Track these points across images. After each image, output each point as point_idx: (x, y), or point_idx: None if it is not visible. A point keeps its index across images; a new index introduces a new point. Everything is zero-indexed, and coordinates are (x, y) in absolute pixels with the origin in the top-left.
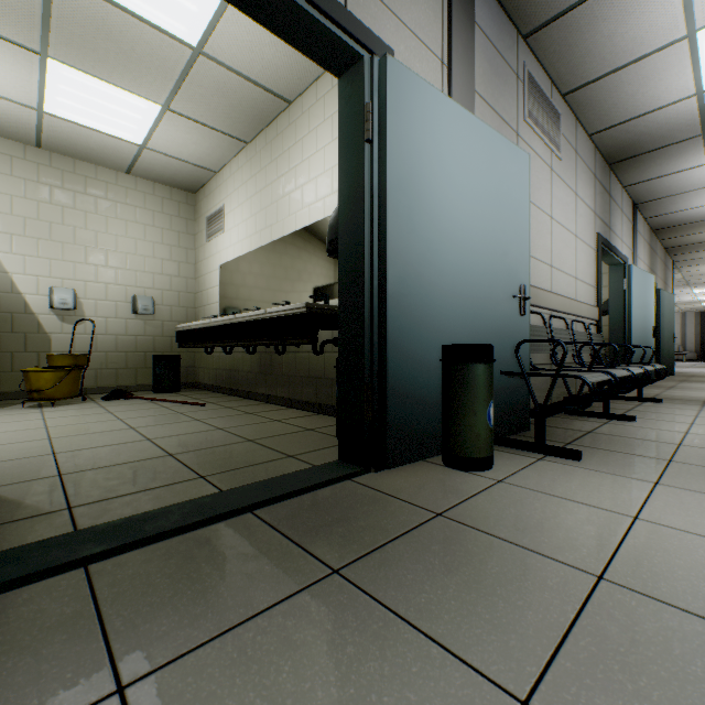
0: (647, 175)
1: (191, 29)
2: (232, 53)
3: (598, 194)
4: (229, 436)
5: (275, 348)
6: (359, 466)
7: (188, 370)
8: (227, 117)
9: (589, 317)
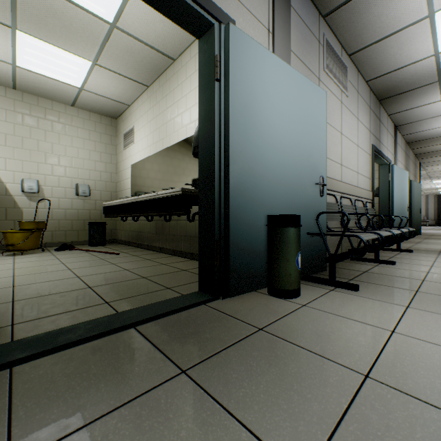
0: (403, 107)
1: (108, 11)
2: (136, 27)
3: (372, 119)
4: (131, 275)
5: (164, 217)
6: (211, 295)
7: (112, 231)
8: (134, 69)
9: (366, 198)
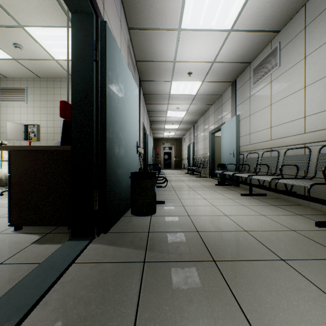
0: None
1: None
2: None
3: None
4: None
5: None
6: None
7: None
8: None
9: None
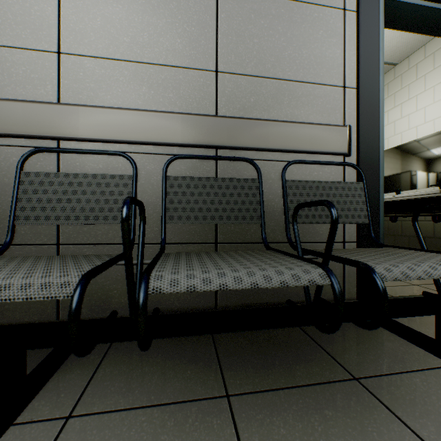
0: None
1: None
2: None
3: None
4: None
5: (390, 218)
6: None
7: None
8: None
9: None
